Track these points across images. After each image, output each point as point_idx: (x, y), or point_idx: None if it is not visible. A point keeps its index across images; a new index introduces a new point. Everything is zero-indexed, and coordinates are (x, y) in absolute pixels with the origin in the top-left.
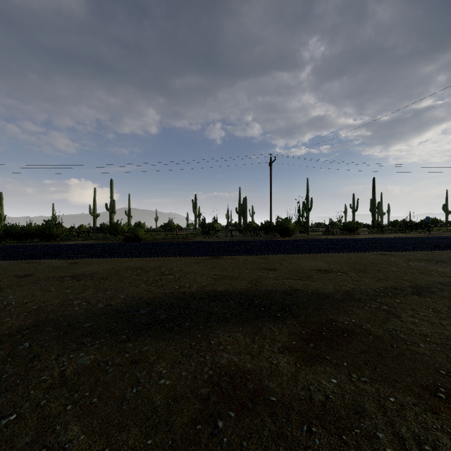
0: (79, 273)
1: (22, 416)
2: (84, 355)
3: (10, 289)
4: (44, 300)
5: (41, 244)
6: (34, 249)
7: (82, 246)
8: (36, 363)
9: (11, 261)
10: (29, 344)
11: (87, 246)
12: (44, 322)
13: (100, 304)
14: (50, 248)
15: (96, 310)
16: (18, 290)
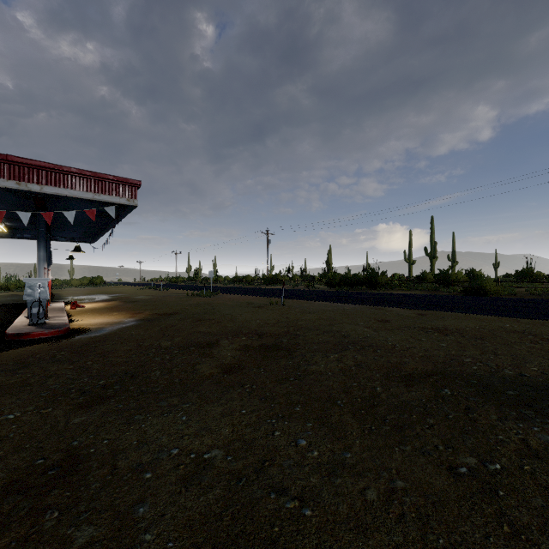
0: (438, 326)
1: (509, 470)
2: (540, 431)
3: (383, 332)
4: (425, 349)
5: (370, 292)
6: (369, 297)
7: (412, 296)
8: (476, 416)
9: (361, 306)
10: (450, 392)
11: (418, 297)
12: (446, 372)
13: (506, 371)
14: (382, 296)
15: (506, 376)
16: (390, 334)
